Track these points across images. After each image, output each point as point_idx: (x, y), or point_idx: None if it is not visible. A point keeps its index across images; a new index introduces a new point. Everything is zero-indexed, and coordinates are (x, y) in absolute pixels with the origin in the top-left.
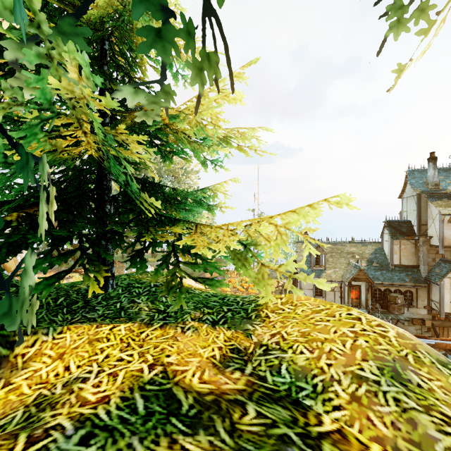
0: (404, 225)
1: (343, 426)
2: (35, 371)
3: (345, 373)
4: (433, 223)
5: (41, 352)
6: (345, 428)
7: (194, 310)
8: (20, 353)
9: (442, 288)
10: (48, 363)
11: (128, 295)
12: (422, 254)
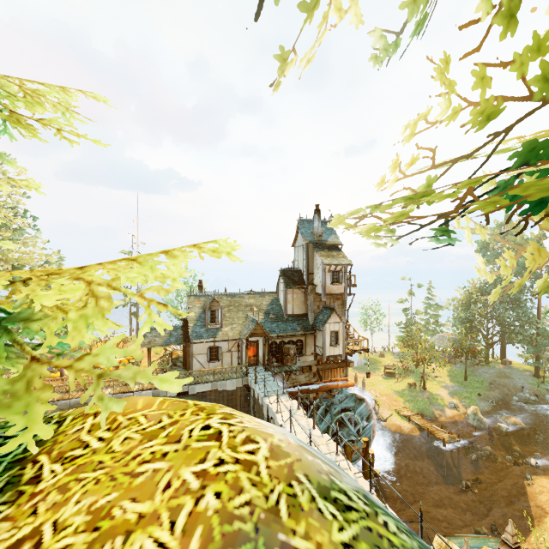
0: (297, 274)
1: None
2: None
3: None
4: (318, 272)
5: None
6: None
7: None
8: None
9: (325, 333)
10: None
11: None
12: (310, 303)
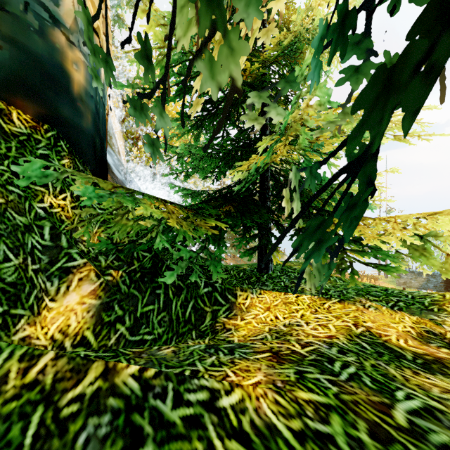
0: None
1: None
2: (256, 315)
3: None
4: None
5: (254, 304)
6: None
7: (357, 296)
8: (240, 302)
9: None
10: (262, 311)
11: (287, 277)
12: None
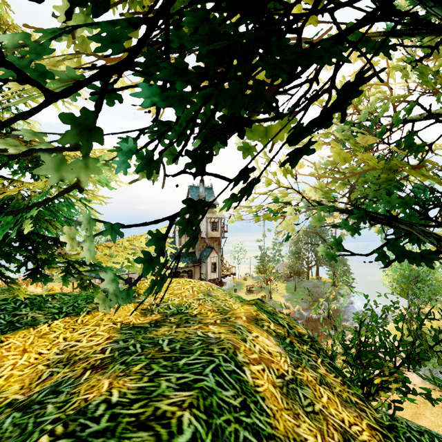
0: None
1: (199, 311)
2: (14, 364)
3: (194, 299)
4: (202, 223)
5: (2, 356)
6: (200, 311)
7: (88, 304)
8: None
9: (207, 264)
10: (19, 357)
11: (3, 312)
12: (197, 244)
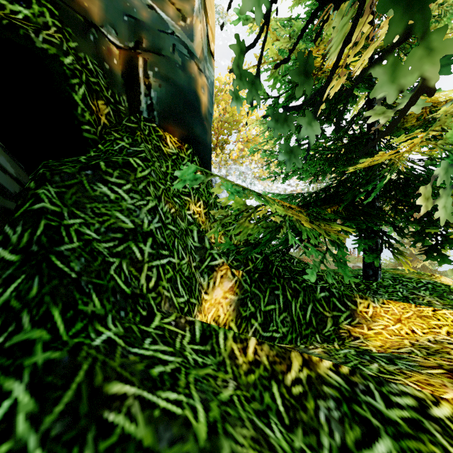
0: None
1: None
2: (385, 326)
3: None
4: None
5: (379, 314)
6: None
7: None
8: (361, 310)
9: None
10: (392, 323)
11: (403, 287)
12: None
